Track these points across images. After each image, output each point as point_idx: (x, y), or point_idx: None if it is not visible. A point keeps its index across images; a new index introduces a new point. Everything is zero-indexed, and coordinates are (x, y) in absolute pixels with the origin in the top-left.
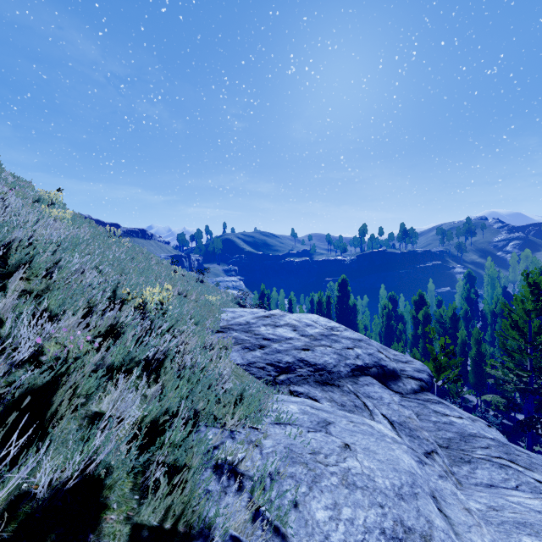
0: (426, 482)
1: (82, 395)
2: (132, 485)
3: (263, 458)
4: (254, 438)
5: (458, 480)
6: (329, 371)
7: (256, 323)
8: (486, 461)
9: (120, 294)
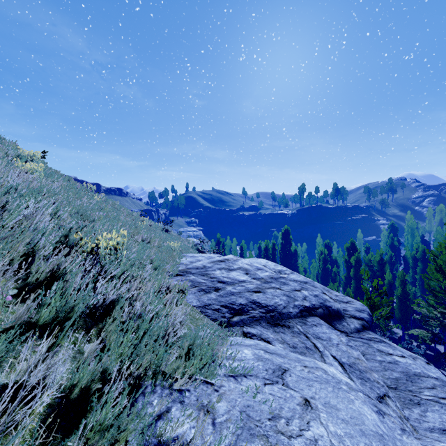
0: (393, 442)
1: None
2: None
3: (216, 431)
4: (206, 400)
5: (413, 427)
6: (280, 312)
7: (211, 267)
8: (435, 403)
9: (73, 239)
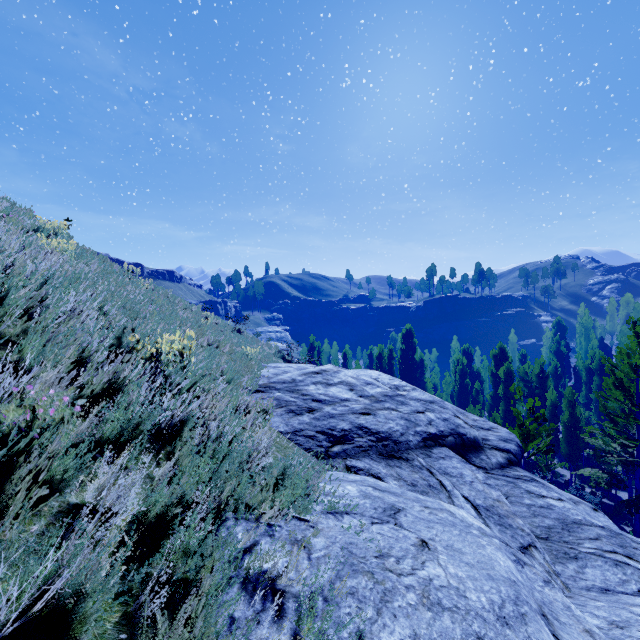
0: (530, 592)
1: (56, 479)
2: (119, 616)
3: (313, 566)
4: (300, 535)
5: (565, 584)
6: (395, 441)
7: (303, 381)
8: (597, 557)
9: (127, 342)
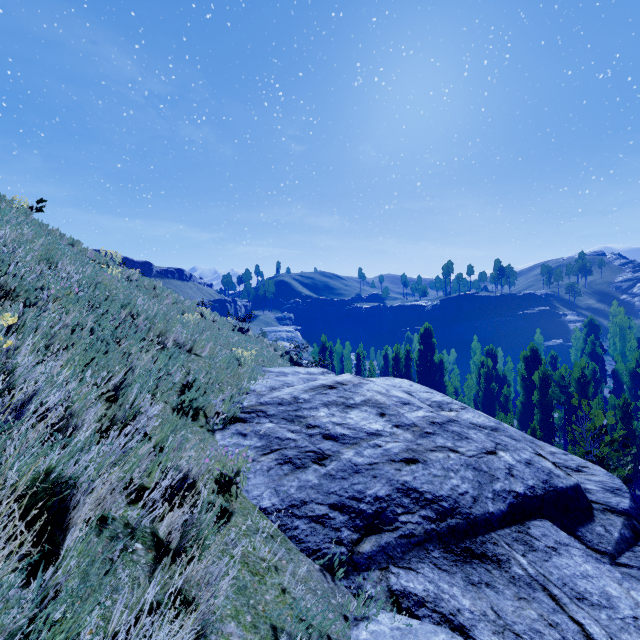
0: None
1: None
2: None
3: None
4: None
5: None
6: (468, 515)
7: (310, 401)
8: None
9: None
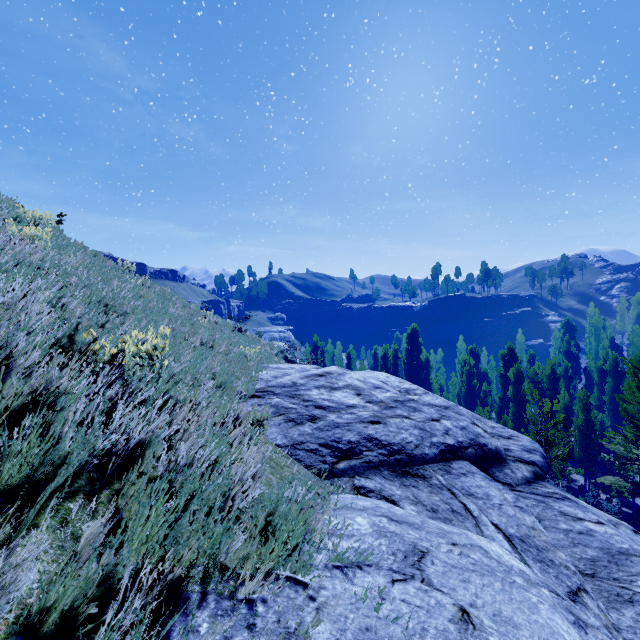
0: None
1: None
2: None
3: None
4: (294, 621)
5: None
6: (410, 454)
7: (305, 385)
8: None
9: (81, 340)
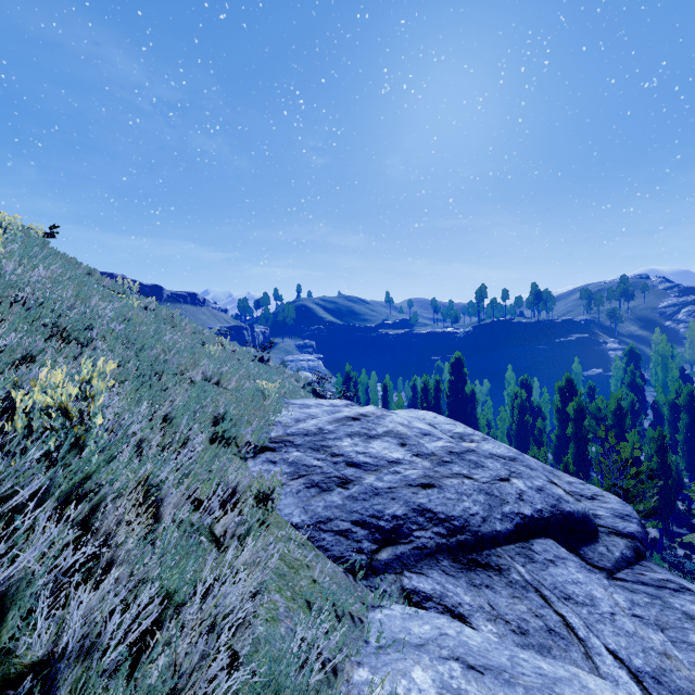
0: None
1: None
2: None
3: None
4: None
5: None
6: (476, 532)
7: (334, 432)
8: None
9: None
